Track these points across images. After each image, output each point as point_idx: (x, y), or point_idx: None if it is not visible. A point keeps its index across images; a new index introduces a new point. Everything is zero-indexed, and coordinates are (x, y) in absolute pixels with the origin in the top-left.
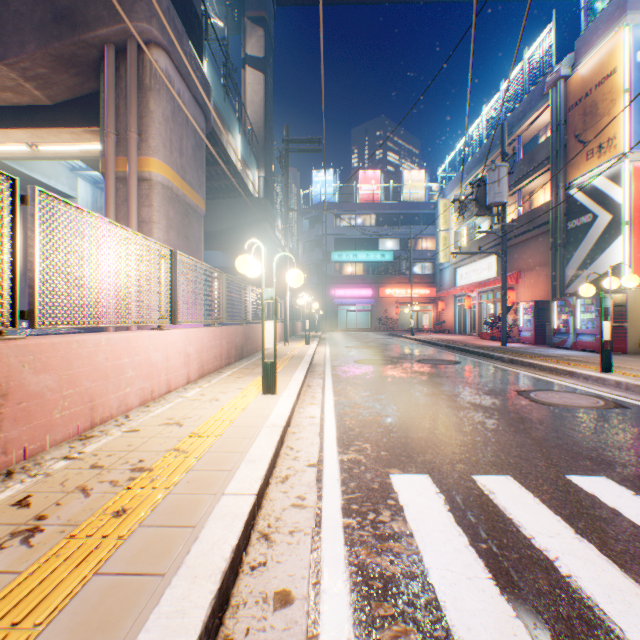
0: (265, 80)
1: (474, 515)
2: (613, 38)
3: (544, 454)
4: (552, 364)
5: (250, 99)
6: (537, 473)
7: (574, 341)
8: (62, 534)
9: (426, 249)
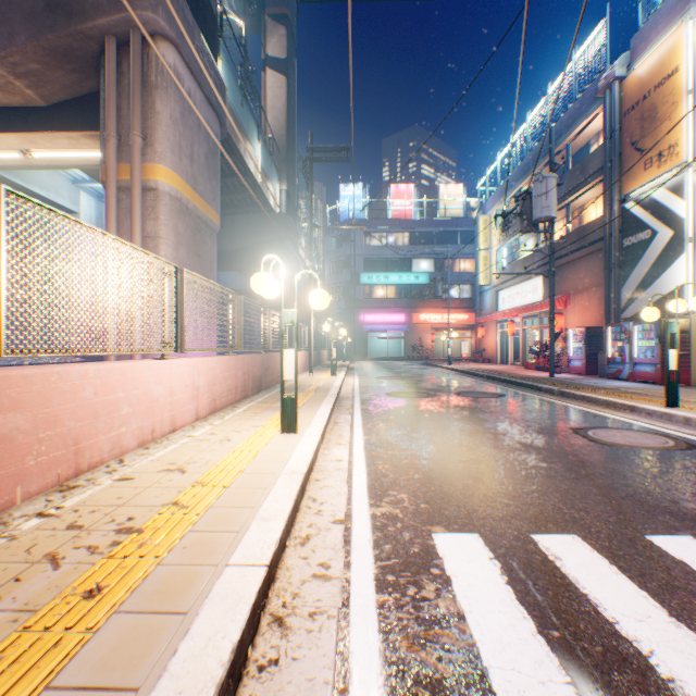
0: (287, 84)
1: (539, 590)
2: (675, 33)
3: (614, 507)
4: (609, 397)
5: (271, 104)
6: (610, 532)
7: (631, 371)
8: (13, 625)
9: (464, 270)
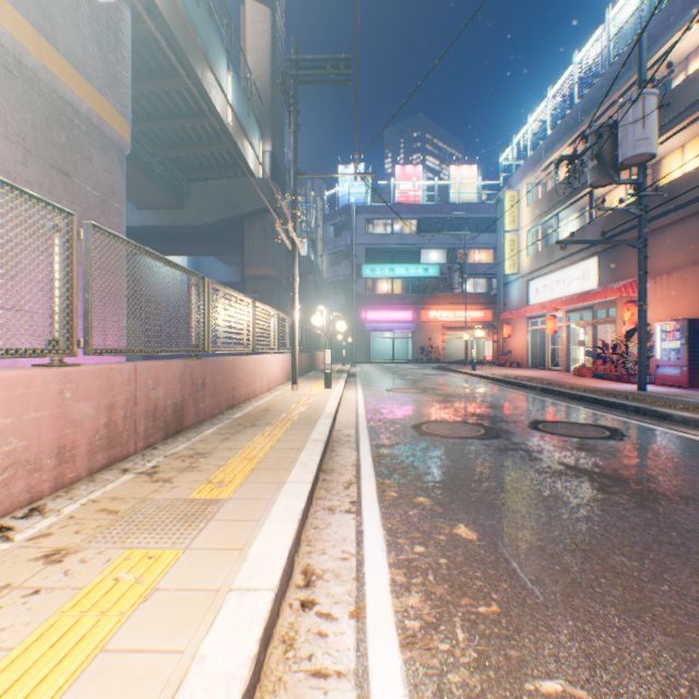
0: (272, 17)
1: None
2: None
3: None
4: None
5: (251, 43)
6: None
7: None
8: None
9: (479, 262)
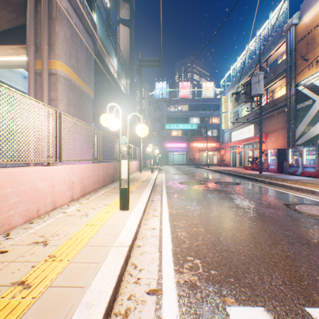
0: (130, 31)
1: None
2: None
3: None
4: (297, 185)
5: (122, 42)
6: None
7: (302, 171)
8: None
9: (214, 123)
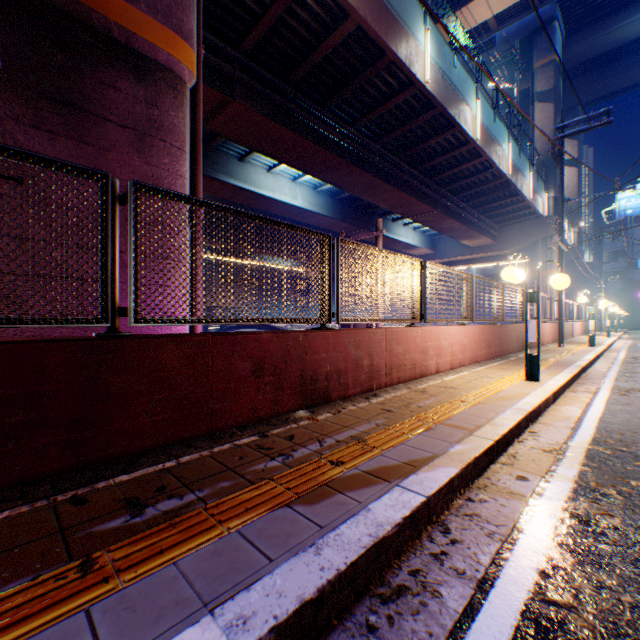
0: (576, 171)
1: None
2: None
3: None
4: None
5: (565, 186)
6: None
7: None
8: None
9: None
